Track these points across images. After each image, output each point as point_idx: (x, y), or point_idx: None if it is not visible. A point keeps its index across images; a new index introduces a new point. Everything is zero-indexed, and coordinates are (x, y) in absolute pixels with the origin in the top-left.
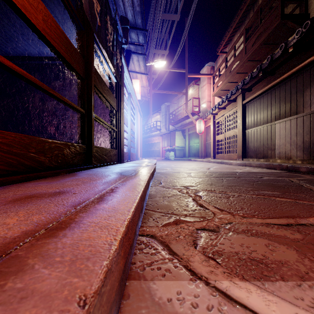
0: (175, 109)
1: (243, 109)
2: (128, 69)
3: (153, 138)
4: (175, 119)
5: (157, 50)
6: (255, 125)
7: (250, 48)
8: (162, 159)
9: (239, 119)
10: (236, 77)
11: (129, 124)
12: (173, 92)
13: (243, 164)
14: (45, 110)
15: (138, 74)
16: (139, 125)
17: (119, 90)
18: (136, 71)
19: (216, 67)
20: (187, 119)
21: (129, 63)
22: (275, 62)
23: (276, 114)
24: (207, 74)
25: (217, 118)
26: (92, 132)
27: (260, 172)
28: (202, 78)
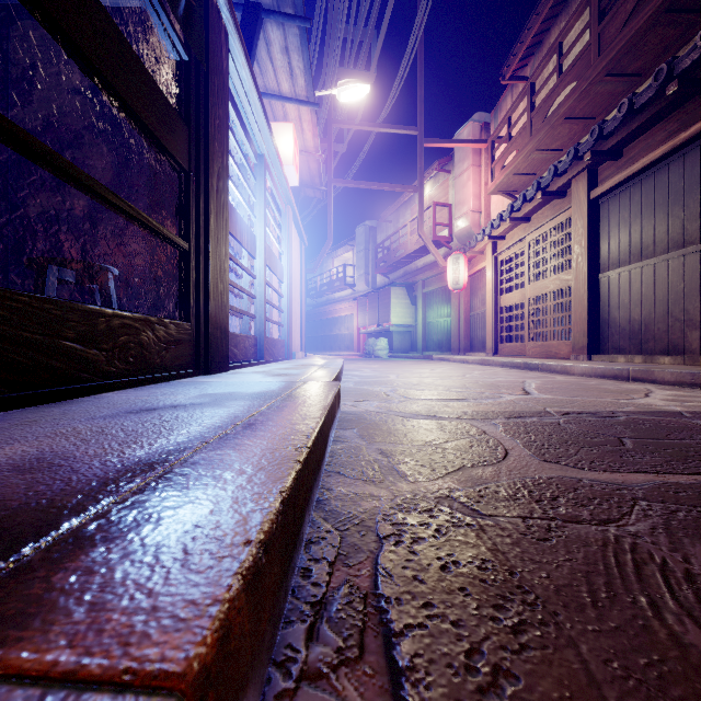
0: (390, 235)
1: (591, 213)
2: (245, 51)
3: (337, 306)
4: (390, 260)
5: (345, 70)
6: (636, 258)
7: (619, 31)
8: (357, 355)
9: (579, 243)
10: (560, 132)
11: (261, 251)
12: (388, 185)
13: (615, 372)
14: None
15: (290, 108)
16: (297, 265)
17: (201, 97)
18: (282, 94)
19: (496, 124)
20: (420, 259)
21: (254, 45)
22: None
23: None
24: (473, 140)
25: (505, 248)
26: None
27: None
28: (458, 153)
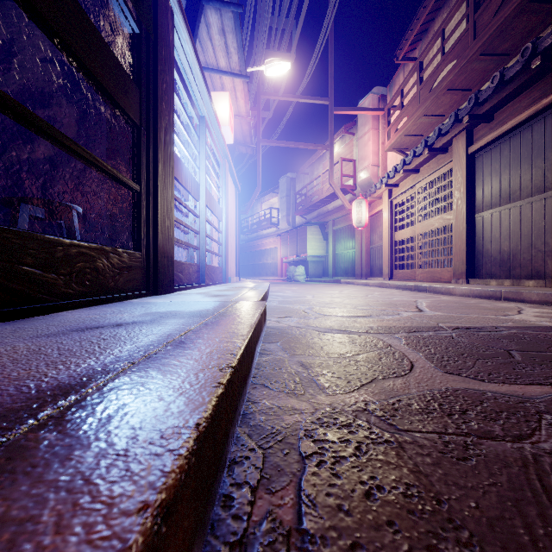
0: (306, 184)
1: (468, 165)
2: (189, 29)
3: (265, 241)
4: (306, 204)
5: (271, 52)
6: (505, 201)
7: (492, 19)
8: (281, 280)
9: (459, 189)
10: (443, 101)
11: (202, 195)
12: (305, 144)
13: (490, 293)
14: None
15: (226, 80)
16: (233, 208)
17: (151, 65)
18: (220, 69)
19: (391, 96)
20: (330, 204)
21: (196, 27)
22: None
23: None
24: (372, 108)
25: (398, 194)
26: None
27: None
28: (361, 119)
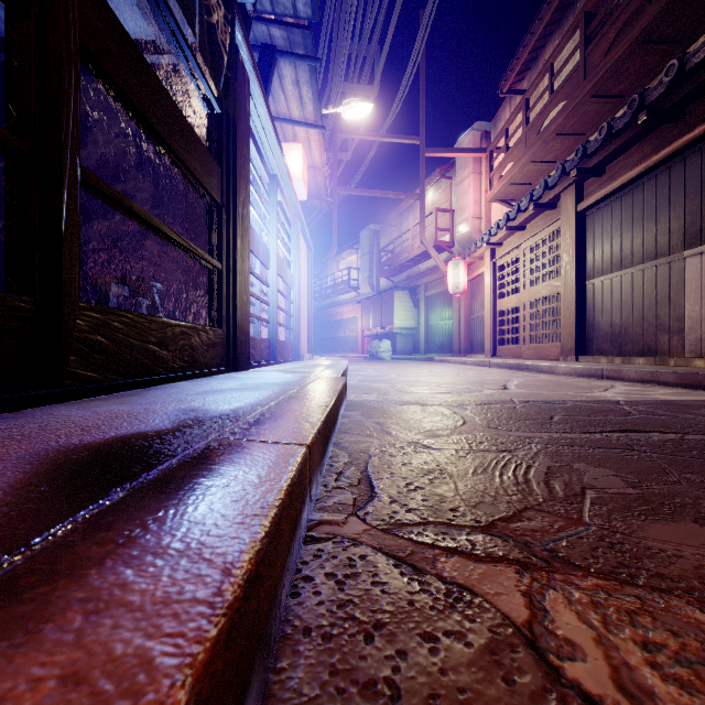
0: (393, 239)
1: (578, 224)
2: (264, 93)
3: (342, 309)
4: (393, 264)
5: (350, 84)
6: (617, 267)
7: (602, 58)
8: (362, 357)
9: (568, 252)
10: (553, 146)
11: (274, 262)
12: (391, 193)
13: (592, 371)
14: (2, 207)
15: (299, 130)
16: (305, 272)
17: (231, 142)
18: (292, 118)
19: (495, 133)
20: (423, 263)
21: (269, 82)
22: (691, 77)
23: (689, 229)
24: (473, 149)
25: (502, 255)
26: (66, 243)
27: (694, 402)
28: (460, 160)
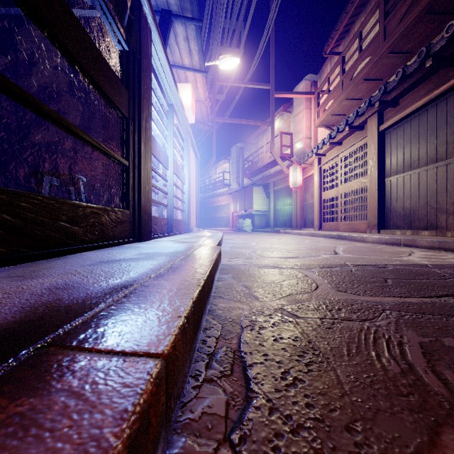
0: (252, 152)
1: (379, 140)
2: (162, 41)
3: (219, 198)
4: (252, 169)
5: (224, 48)
6: (407, 168)
7: (397, 25)
8: (232, 230)
9: (372, 159)
10: (361, 88)
11: (171, 165)
12: (251, 121)
13: (393, 240)
14: None
15: (189, 74)
16: (193, 173)
17: (136, 72)
18: (184, 66)
19: (320, 82)
20: (272, 168)
21: (167, 37)
22: None
23: None
24: (305, 92)
25: (326, 162)
26: None
27: None
28: (296, 100)
